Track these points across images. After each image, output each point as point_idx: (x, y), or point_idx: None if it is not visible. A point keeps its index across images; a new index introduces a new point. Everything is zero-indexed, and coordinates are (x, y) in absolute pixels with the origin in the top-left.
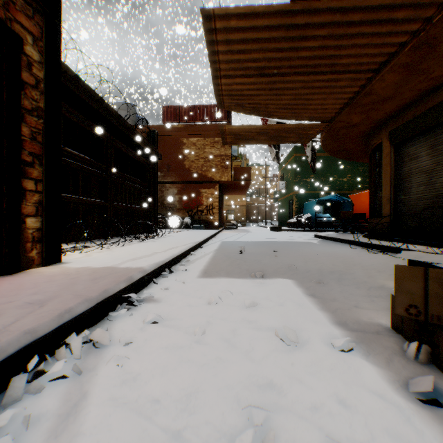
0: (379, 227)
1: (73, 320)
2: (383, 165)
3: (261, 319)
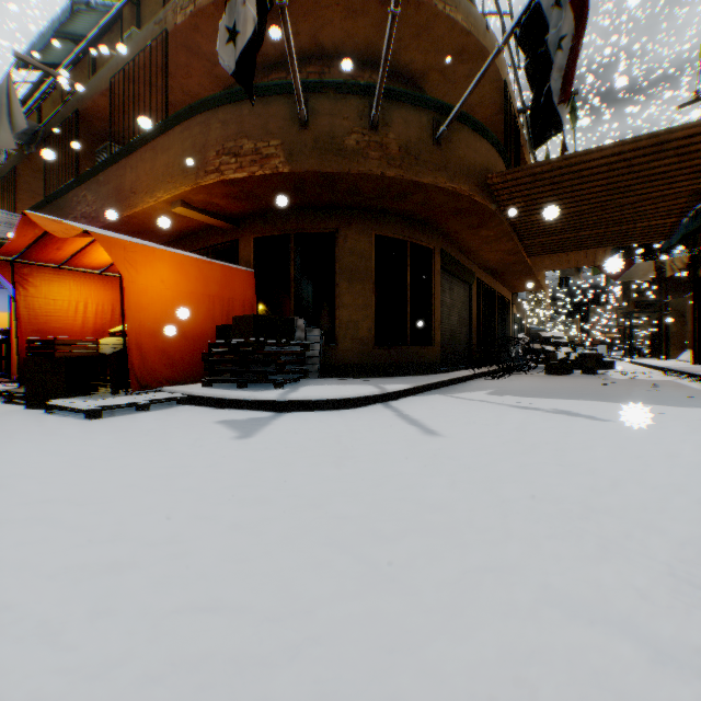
0: (432, 358)
1: (683, 372)
2: (437, 283)
3: (630, 375)
